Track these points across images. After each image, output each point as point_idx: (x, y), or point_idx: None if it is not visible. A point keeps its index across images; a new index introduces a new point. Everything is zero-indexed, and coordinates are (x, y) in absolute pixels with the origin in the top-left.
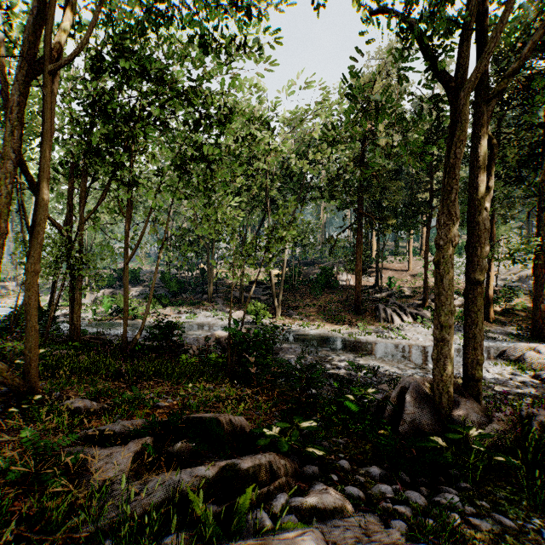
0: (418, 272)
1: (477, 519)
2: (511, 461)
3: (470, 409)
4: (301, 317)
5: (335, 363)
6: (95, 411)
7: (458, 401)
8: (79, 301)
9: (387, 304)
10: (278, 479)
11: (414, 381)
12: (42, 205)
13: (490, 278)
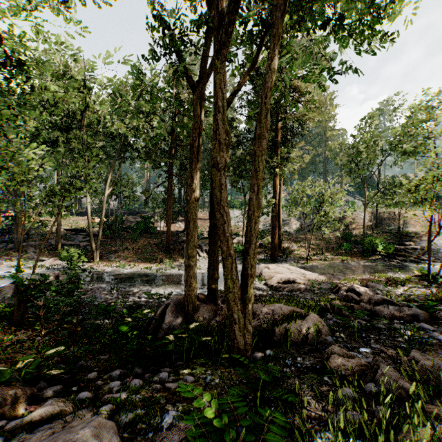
0: None
1: (171, 383)
2: (198, 339)
3: (206, 310)
4: (119, 259)
5: (139, 294)
6: None
7: (199, 307)
8: None
9: None
10: (0, 409)
11: (175, 298)
12: None
13: None
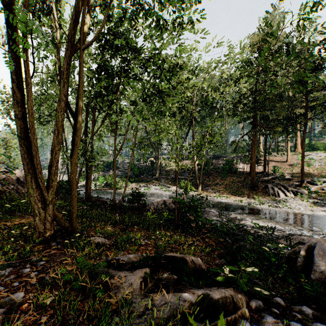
0: (294, 162)
1: None
2: None
3: None
4: (214, 191)
5: (243, 222)
6: (107, 245)
7: None
8: (90, 179)
9: (273, 184)
10: (238, 308)
11: (318, 242)
12: (79, 125)
13: None
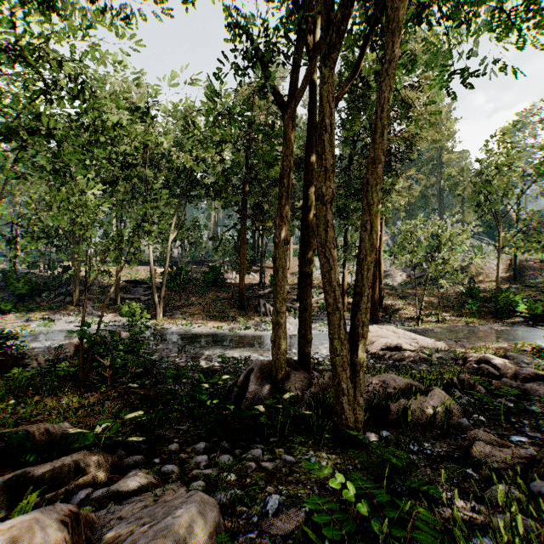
0: (297, 270)
1: (268, 462)
2: (298, 411)
3: (298, 379)
4: (184, 316)
5: (211, 358)
6: None
7: (290, 374)
8: None
9: (269, 300)
10: (84, 476)
11: (260, 363)
12: None
13: (344, 275)
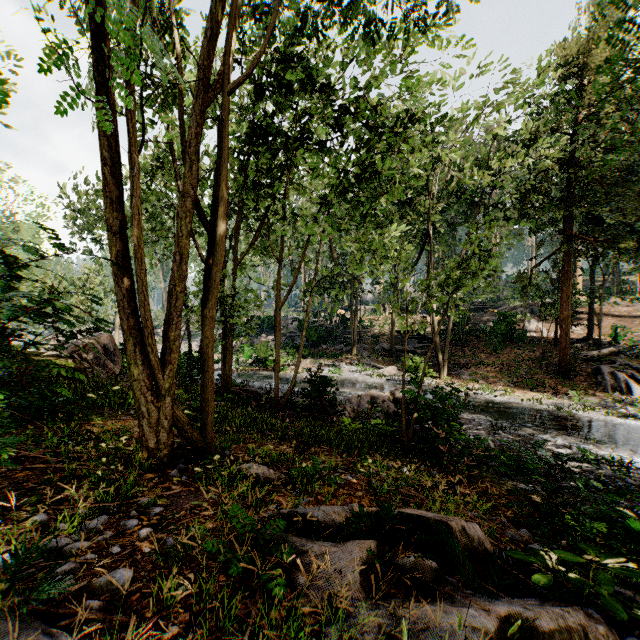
0: None
1: None
2: None
3: None
4: (475, 378)
5: (549, 447)
6: (273, 481)
7: None
8: (231, 350)
9: (613, 366)
10: None
11: None
12: (219, 244)
13: None
